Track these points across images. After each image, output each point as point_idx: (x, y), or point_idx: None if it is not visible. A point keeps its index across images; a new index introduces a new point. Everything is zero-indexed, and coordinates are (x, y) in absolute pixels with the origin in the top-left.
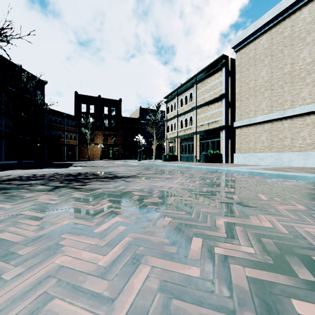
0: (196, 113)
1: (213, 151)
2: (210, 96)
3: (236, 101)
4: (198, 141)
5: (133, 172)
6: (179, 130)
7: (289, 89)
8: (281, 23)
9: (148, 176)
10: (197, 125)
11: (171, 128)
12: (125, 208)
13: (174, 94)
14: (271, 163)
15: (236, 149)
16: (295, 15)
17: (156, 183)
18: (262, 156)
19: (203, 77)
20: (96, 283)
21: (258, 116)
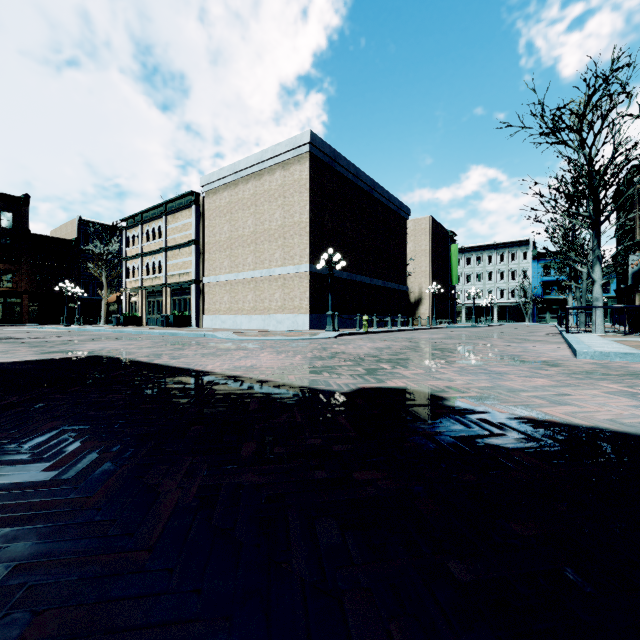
0: (166, 257)
1: (178, 312)
2: (181, 237)
3: (205, 252)
4: (169, 296)
5: (35, 336)
6: (145, 278)
7: (242, 253)
8: (237, 183)
9: (50, 337)
10: (167, 274)
11: (133, 272)
12: (14, 343)
13: (137, 219)
14: (231, 326)
15: (205, 310)
16: (245, 182)
17: (49, 339)
18: (224, 318)
19: (173, 209)
20: (2, 346)
21: (222, 275)
